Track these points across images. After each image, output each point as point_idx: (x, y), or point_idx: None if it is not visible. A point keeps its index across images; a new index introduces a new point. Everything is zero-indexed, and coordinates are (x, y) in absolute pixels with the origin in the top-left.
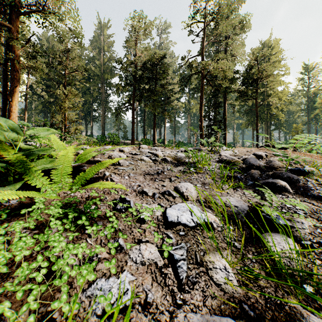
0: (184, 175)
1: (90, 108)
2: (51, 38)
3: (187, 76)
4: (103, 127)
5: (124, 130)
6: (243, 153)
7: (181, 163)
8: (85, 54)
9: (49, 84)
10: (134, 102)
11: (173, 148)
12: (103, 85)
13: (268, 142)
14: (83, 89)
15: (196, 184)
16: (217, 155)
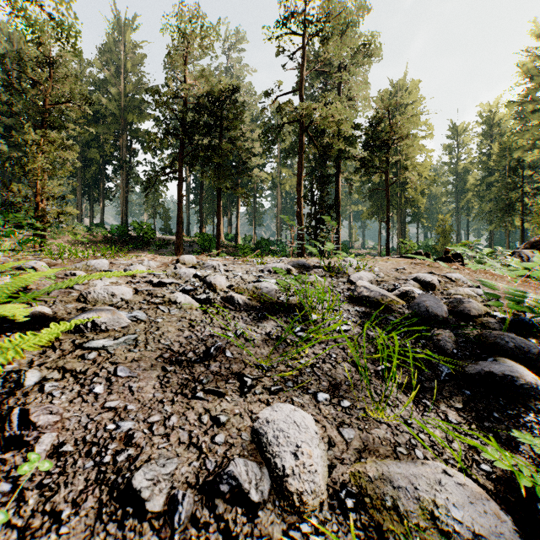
0: (279, 353)
1: (100, 175)
2: (16, 36)
3: (277, 127)
4: (125, 209)
5: (164, 216)
6: (392, 274)
7: (271, 307)
8: (90, 74)
9: (13, 123)
10: (182, 167)
11: (252, 260)
12: (125, 133)
13: (405, 243)
14: (85, 139)
15: (315, 391)
16: (343, 281)
